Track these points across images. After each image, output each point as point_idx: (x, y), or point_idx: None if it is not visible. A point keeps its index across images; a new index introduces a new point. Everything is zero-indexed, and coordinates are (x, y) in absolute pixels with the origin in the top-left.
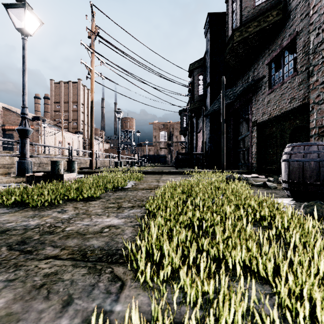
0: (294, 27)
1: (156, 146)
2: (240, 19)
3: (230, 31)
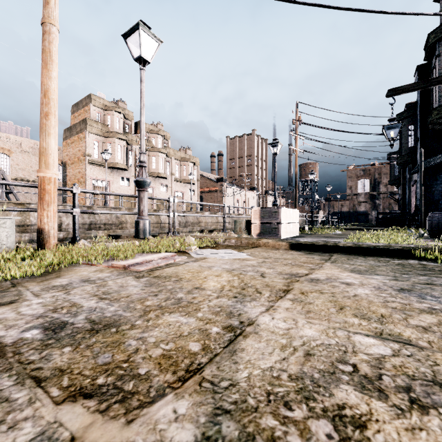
0: None
1: (351, 200)
2: (439, 99)
3: (434, 101)
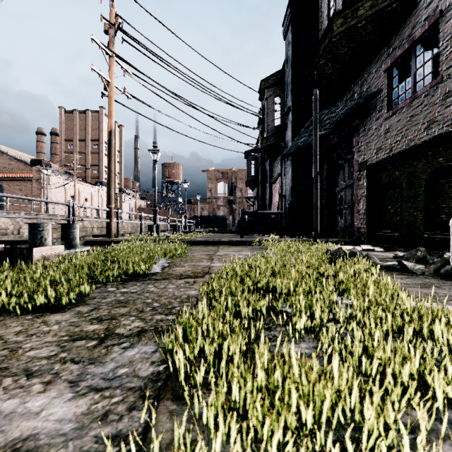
0: (436, 4)
1: (211, 203)
2: None
3: (325, 22)
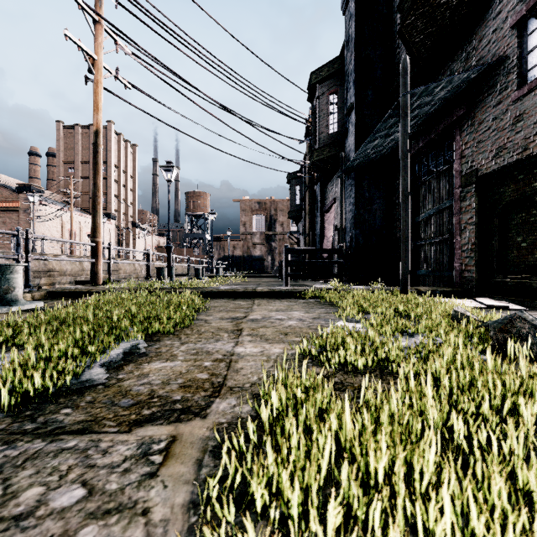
0: None
1: (246, 241)
2: None
3: None
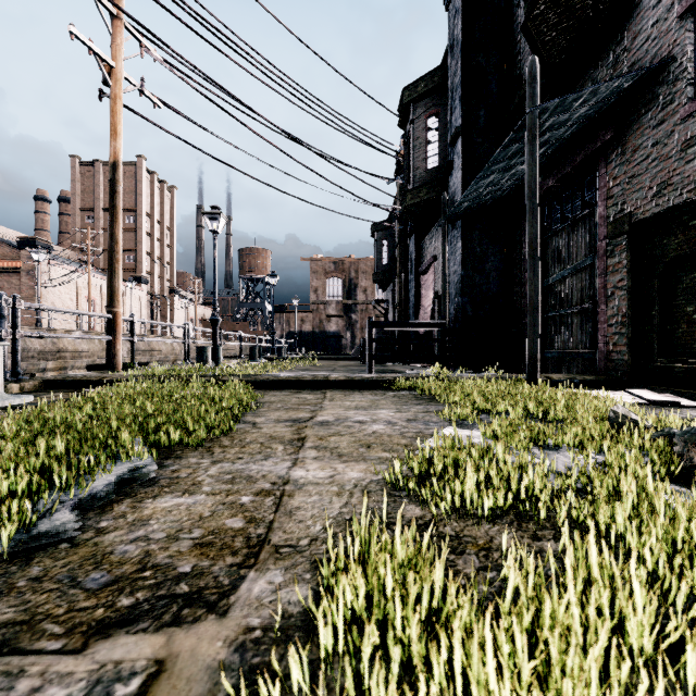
0: None
1: (317, 312)
2: None
3: None
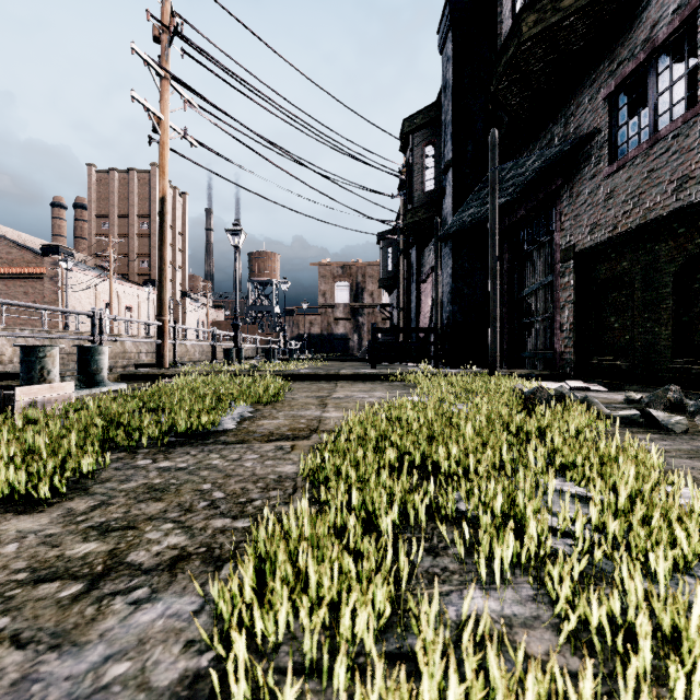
0: None
1: (326, 315)
2: None
3: (508, 22)
